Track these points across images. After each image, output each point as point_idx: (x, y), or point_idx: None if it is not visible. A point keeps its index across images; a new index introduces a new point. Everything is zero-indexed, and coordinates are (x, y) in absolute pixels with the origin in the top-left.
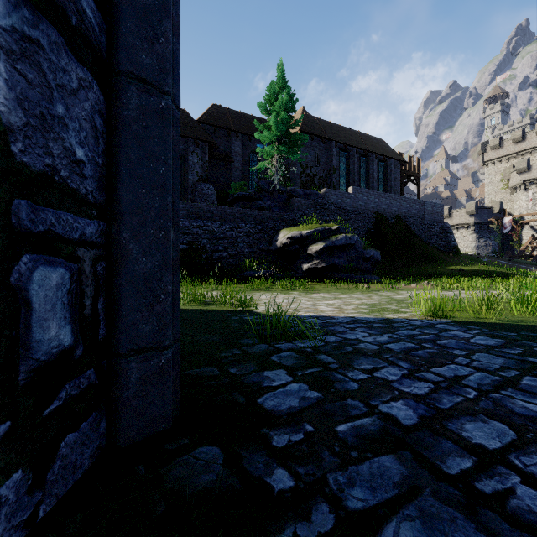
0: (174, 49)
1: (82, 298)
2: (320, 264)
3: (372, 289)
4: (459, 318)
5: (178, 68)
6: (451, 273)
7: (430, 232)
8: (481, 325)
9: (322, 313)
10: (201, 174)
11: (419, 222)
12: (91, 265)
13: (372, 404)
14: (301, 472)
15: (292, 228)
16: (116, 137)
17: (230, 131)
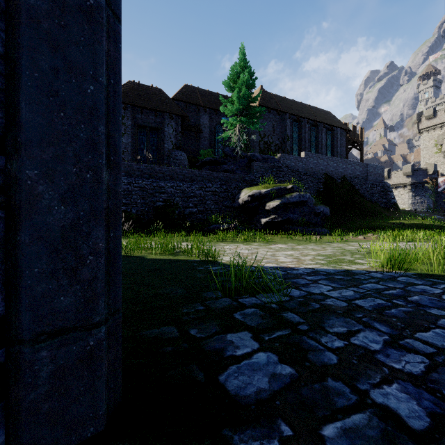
0: None
1: None
2: (276, 219)
3: (324, 241)
4: (418, 270)
5: None
6: (393, 226)
7: (373, 191)
8: (444, 278)
9: (282, 264)
10: (175, 143)
11: (362, 182)
12: None
13: (360, 389)
14: None
15: (252, 188)
16: (18, 36)
17: (199, 106)
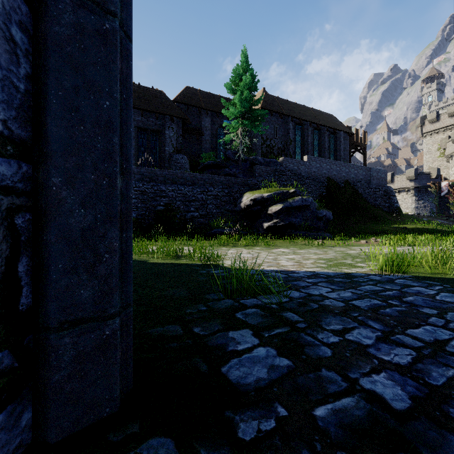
0: None
1: None
2: (279, 223)
3: (327, 245)
4: (416, 273)
5: None
6: (395, 230)
7: (376, 195)
8: (440, 280)
9: (284, 267)
10: (176, 146)
11: (365, 186)
12: (4, 216)
13: (351, 377)
14: None
15: (254, 191)
16: (44, 59)
17: (201, 109)
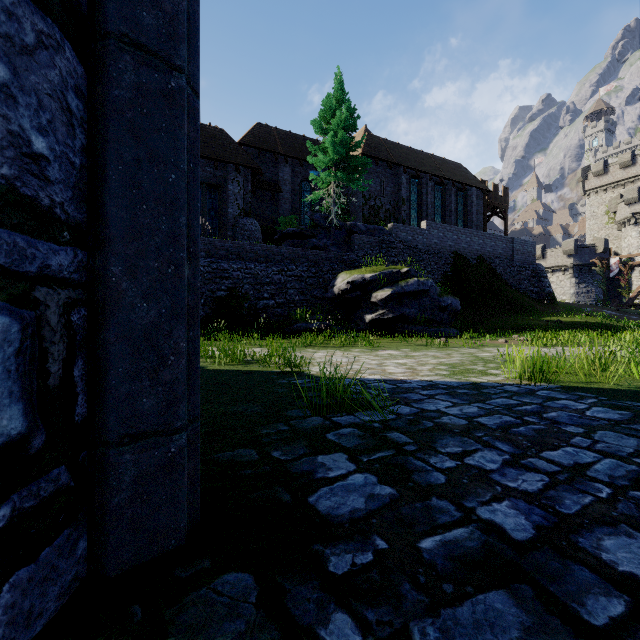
0: (191, 10)
1: (44, 361)
2: (386, 315)
3: (451, 345)
4: (565, 382)
5: (197, 38)
6: (547, 325)
7: (520, 276)
8: (595, 391)
9: (391, 375)
10: (243, 207)
11: (506, 264)
12: (61, 313)
13: (466, 507)
14: (371, 619)
15: (352, 271)
16: (102, 127)
17: (278, 155)
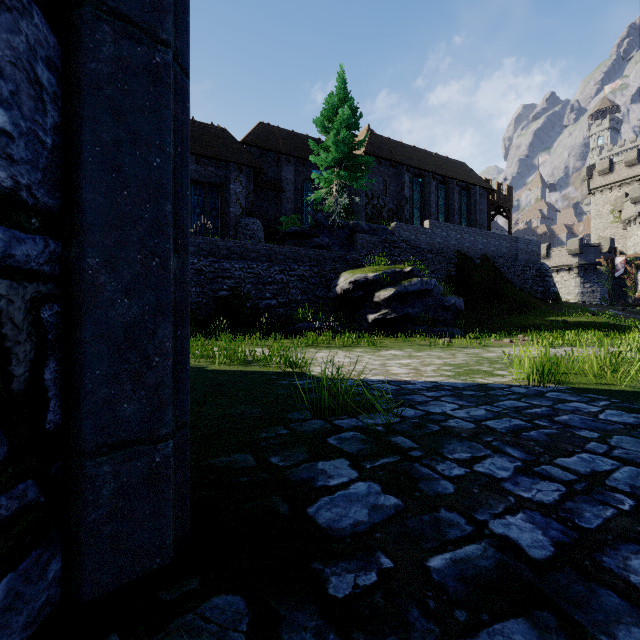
0: None
1: (6, 363)
2: (389, 315)
3: (455, 346)
4: (575, 384)
5: (186, 12)
6: (552, 325)
7: (525, 276)
8: (607, 393)
9: (395, 376)
10: (246, 207)
11: (510, 263)
12: (28, 309)
13: (478, 520)
14: None
15: (355, 271)
16: (77, 104)
17: (280, 154)
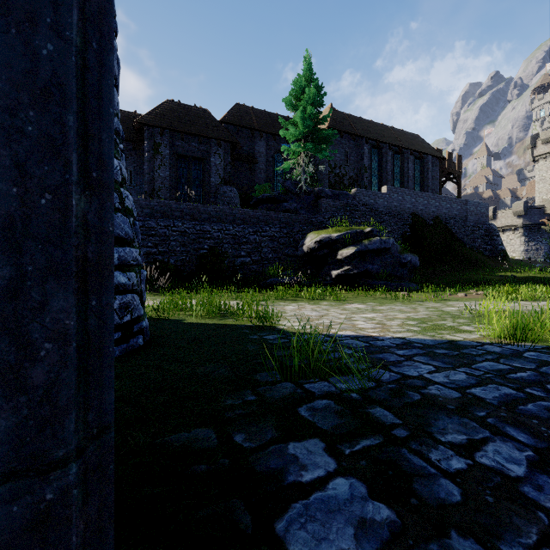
0: None
1: None
2: (351, 271)
3: (414, 299)
4: (549, 342)
5: None
6: (501, 280)
7: (474, 235)
8: None
9: (362, 331)
10: (224, 176)
11: (461, 224)
12: None
13: None
14: None
15: (320, 231)
16: None
17: (254, 131)
